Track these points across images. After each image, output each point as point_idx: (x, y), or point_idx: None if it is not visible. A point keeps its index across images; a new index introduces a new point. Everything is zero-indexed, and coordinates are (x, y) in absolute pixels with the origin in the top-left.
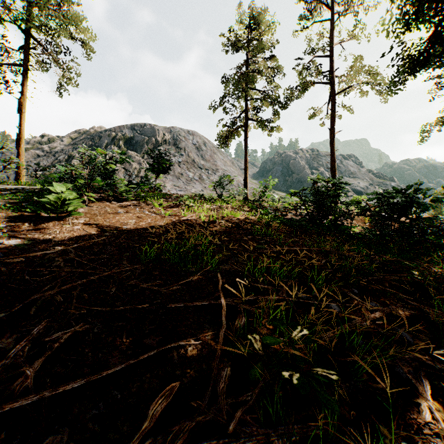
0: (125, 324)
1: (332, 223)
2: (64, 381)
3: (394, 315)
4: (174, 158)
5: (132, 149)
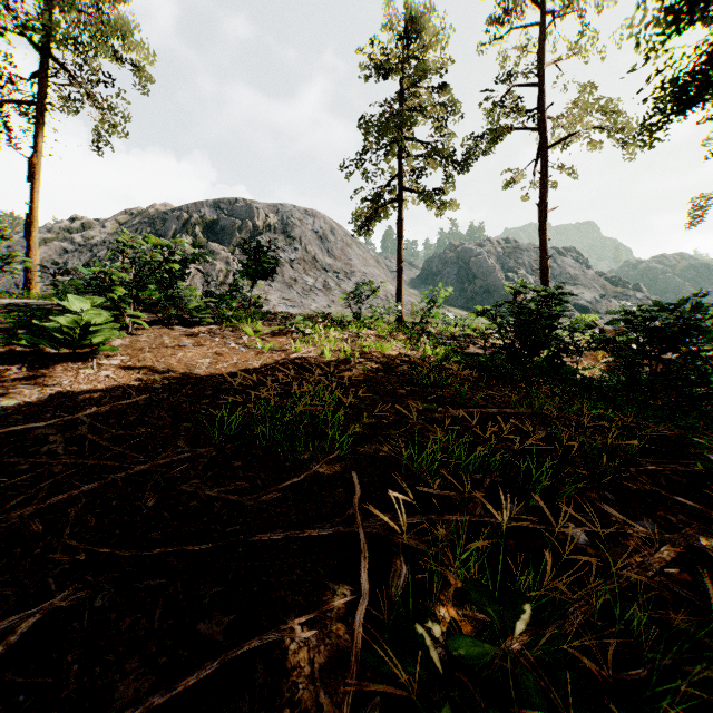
0: (163, 583)
1: (548, 361)
2: None
3: (690, 548)
4: (283, 254)
5: (216, 240)
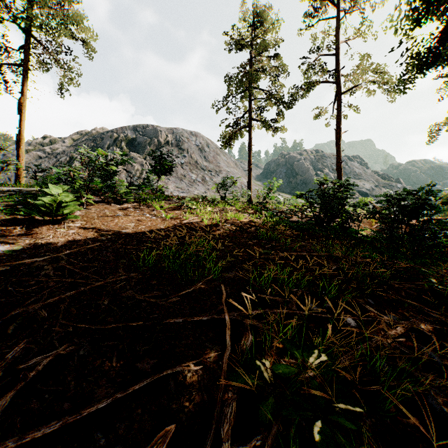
0: (116, 344)
1: (340, 225)
2: (38, 421)
3: (415, 329)
4: (177, 159)
5: (135, 150)
